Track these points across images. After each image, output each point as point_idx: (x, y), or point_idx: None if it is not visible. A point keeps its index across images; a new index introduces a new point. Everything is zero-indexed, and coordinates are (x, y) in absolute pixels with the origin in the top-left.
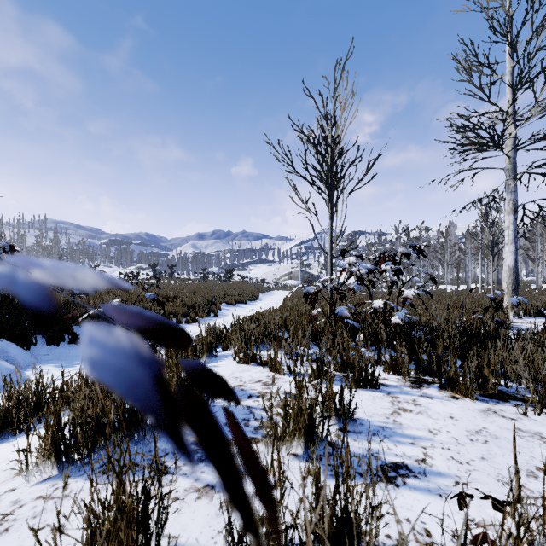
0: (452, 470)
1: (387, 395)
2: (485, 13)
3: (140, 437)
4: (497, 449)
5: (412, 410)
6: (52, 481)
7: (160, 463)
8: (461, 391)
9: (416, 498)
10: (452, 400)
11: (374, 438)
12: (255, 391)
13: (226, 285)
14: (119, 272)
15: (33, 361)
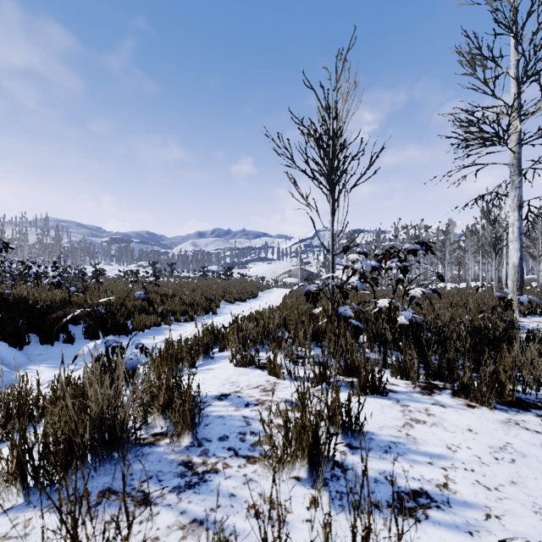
0: (480, 498)
1: (397, 403)
2: (489, 5)
3: (119, 458)
4: (527, 470)
5: (425, 422)
6: (14, 513)
7: (142, 490)
8: (477, 398)
9: (443, 538)
10: (468, 409)
11: (386, 456)
12: (253, 398)
13: (225, 283)
14: (119, 270)
15: (26, 361)
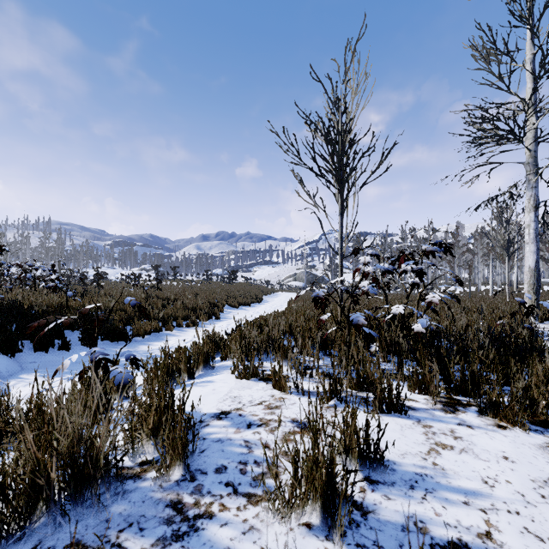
0: None
1: (418, 423)
2: None
3: (93, 501)
4: None
5: (453, 447)
6: None
7: (118, 544)
8: (508, 418)
9: None
10: (499, 431)
11: (412, 493)
12: (256, 417)
13: (229, 287)
14: (121, 273)
15: (17, 369)
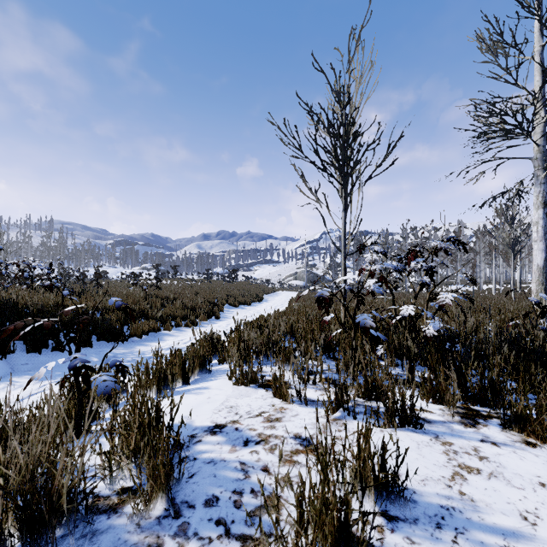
0: None
1: (436, 439)
2: None
3: None
4: None
5: (480, 470)
6: None
7: None
8: (537, 433)
9: None
10: (528, 449)
11: (440, 534)
12: (254, 432)
13: (230, 286)
14: (121, 272)
15: (8, 372)
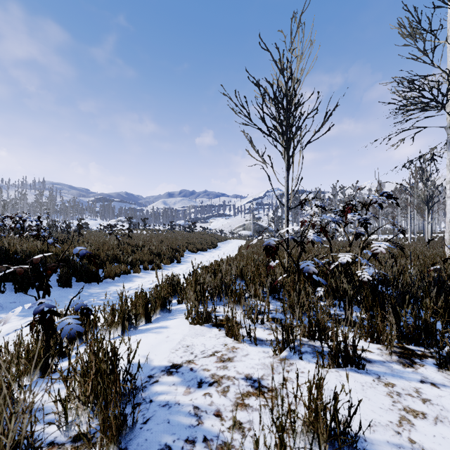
0: None
1: (378, 380)
2: None
3: None
4: None
5: (425, 414)
6: None
7: None
8: None
9: None
10: None
11: None
12: (207, 373)
13: (189, 235)
14: (100, 224)
15: None
